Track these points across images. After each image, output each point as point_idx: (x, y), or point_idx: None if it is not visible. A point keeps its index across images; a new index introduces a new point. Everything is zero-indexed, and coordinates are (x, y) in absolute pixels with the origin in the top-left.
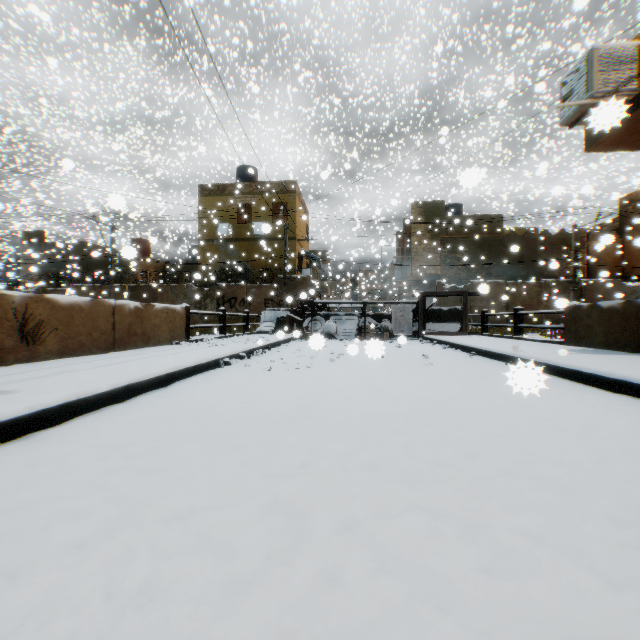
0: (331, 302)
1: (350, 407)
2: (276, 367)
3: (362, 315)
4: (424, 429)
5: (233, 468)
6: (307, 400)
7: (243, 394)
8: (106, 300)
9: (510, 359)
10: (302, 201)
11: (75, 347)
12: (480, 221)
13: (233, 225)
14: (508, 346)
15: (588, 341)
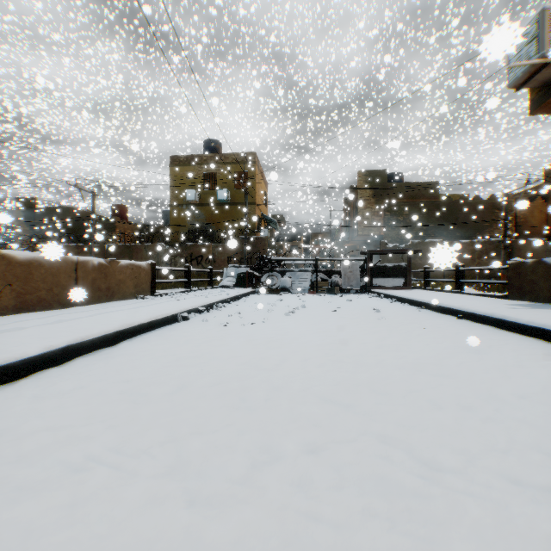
0: (286, 259)
1: (308, 373)
2: (232, 322)
3: (314, 271)
4: (399, 408)
5: (149, 484)
6: (260, 363)
7: (193, 355)
8: (68, 256)
9: (461, 314)
10: (261, 170)
11: (34, 302)
12: (419, 187)
13: (200, 192)
14: (455, 300)
15: (533, 296)
